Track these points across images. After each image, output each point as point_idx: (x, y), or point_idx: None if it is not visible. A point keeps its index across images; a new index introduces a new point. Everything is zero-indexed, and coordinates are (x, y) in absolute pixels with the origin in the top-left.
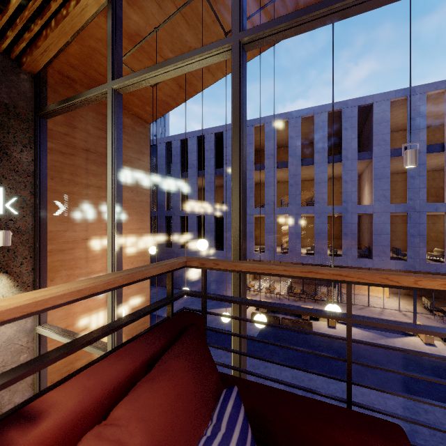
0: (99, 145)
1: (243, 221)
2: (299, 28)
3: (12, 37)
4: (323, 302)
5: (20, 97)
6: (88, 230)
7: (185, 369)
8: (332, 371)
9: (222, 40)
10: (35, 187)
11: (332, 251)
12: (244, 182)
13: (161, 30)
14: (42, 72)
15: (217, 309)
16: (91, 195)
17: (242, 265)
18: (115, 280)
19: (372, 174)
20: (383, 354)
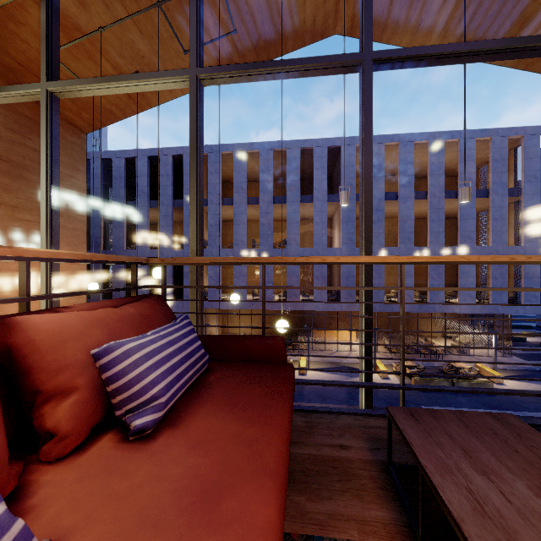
0: (14, 152)
1: (200, 241)
2: (249, 77)
3: None
4: (296, 351)
5: None
6: None
7: (153, 302)
8: None
9: (180, 70)
10: None
11: (304, 296)
12: (202, 206)
13: (107, 31)
14: None
15: None
16: (2, 216)
17: (194, 258)
18: (97, 255)
19: (340, 217)
20: (347, 392)
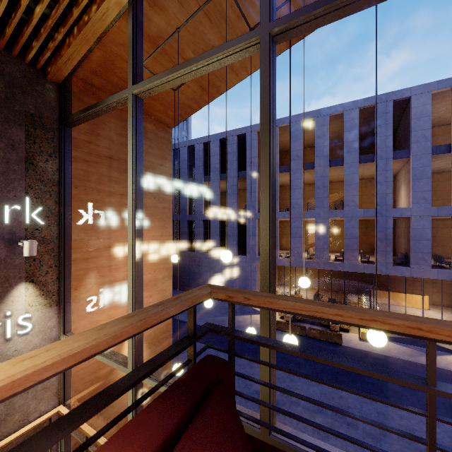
0: (121, 152)
1: (273, 235)
2: (339, 11)
3: (37, 47)
4: None
5: (45, 107)
6: (111, 238)
7: None
8: (365, 389)
9: (249, 33)
10: (59, 196)
11: (363, 257)
12: (274, 191)
13: (183, 30)
14: (66, 81)
15: (239, 315)
16: (114, 203)
17: (279, 302)
18: (123, 331)
19: (410, 174)
20: (424, 373)
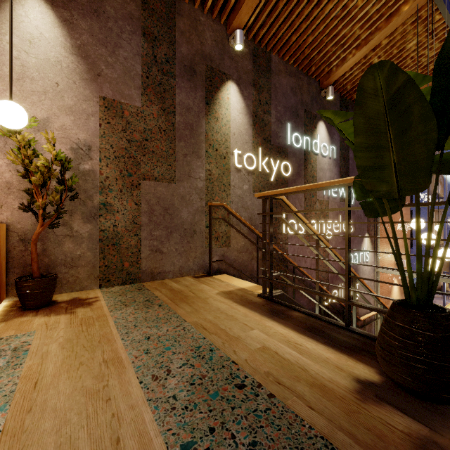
0: None
1: None
2: None
3: None
4: None
5: None
6: None
7: None
8: None
9: None
10: None
11: None
12: None
13: None
14: None
15: None
16: None
17: None
18: None
19: None
20: None
